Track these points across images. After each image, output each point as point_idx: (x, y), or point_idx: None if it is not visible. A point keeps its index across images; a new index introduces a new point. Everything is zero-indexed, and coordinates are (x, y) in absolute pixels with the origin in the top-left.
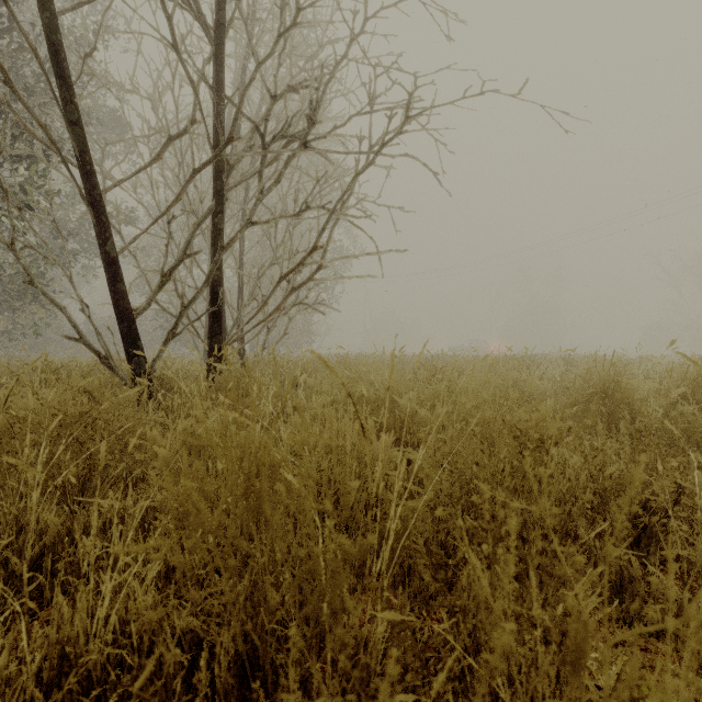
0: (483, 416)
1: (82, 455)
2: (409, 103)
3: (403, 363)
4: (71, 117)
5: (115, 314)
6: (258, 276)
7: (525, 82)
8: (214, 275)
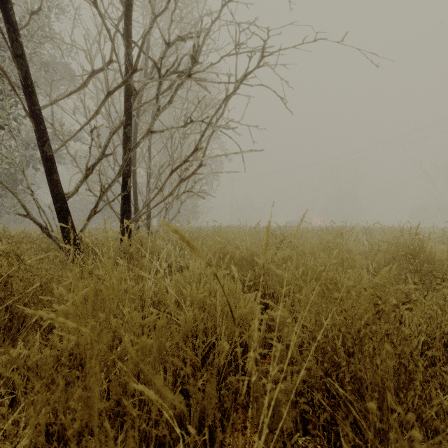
0: (330, 277)
1: (3, 308)
2: (264, 47)
3: (257, 232)
4: (16, 52)
5: (51, 197)
6: (159, 173)
7: (346, 34)
8: (124, 170)
